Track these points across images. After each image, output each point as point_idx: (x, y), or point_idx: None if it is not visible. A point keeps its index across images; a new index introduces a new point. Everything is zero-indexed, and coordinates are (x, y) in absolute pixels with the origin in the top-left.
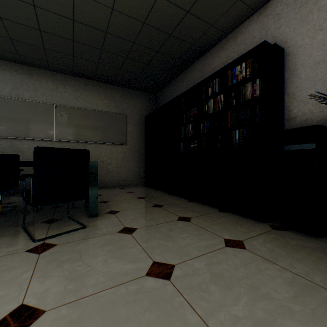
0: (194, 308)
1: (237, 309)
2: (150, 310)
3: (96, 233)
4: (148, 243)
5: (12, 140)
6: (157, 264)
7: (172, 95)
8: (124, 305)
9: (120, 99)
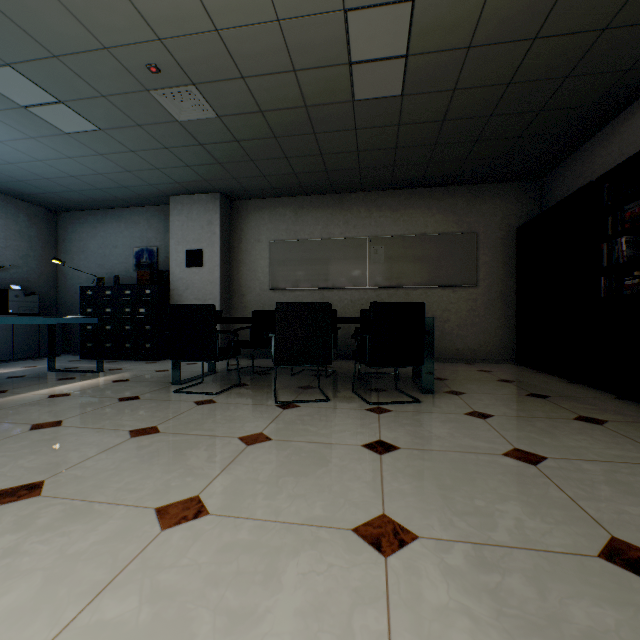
0: (562, 490)
1: (632, 509)
2: (504, 475)
3: (434, 409)
4: (509, 432)
5: (322, 292)
6: (519, 451)
7: (582, 175)
8: (473, 465)
9: (465, 207)
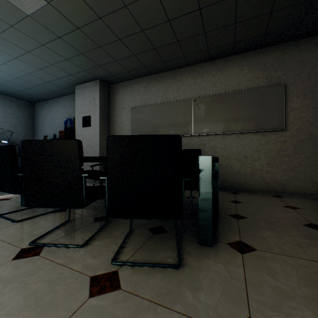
0: None
1: None
2: None
3: (183, 296)
4: None
5: None
6: None
7: None
8: None
9: (274, 63)
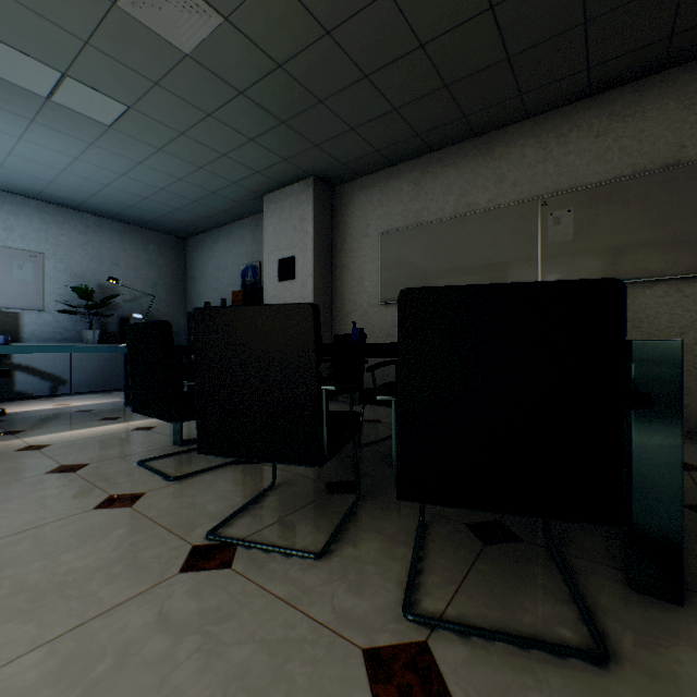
0: None
1: None
2: None
3: None
4: None
5: None
6: None
7: None
8: None
9: None
